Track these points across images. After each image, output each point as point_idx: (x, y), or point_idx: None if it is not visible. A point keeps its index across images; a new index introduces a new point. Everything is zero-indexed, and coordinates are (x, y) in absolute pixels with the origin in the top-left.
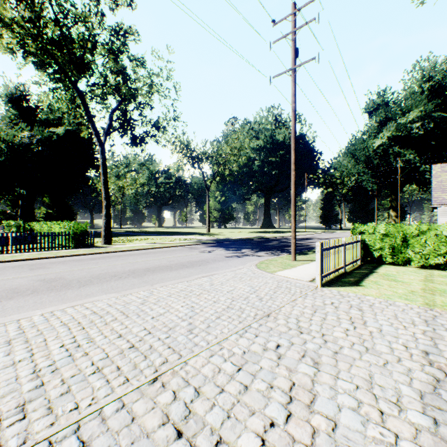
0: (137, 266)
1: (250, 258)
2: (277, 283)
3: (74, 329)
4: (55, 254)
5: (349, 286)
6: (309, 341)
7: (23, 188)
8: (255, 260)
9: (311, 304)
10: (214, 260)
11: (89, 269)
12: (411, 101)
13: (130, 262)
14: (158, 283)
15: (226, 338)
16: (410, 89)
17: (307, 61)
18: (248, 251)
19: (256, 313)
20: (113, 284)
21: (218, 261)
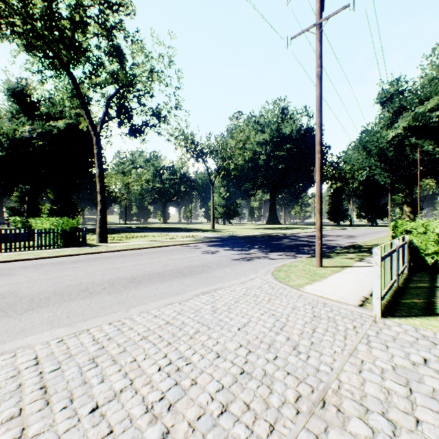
0: (122, 273)
1: (262, 261)
2: (312, 310)
3: None
4: (35, 255)
5: (424, 316)
6: None
7: (25, 184)
8: (268, 265)
9: (389, 365)
10: (218, 265)
11: (61, 277)
12: (430, 88)
13: (115, 267)
14: (138, 305)
15: None
16: (428, 76)
17: (338, 11)
18: (258, 251)
19: (298, 394)
20: (74, 307)
21: (223, 266)
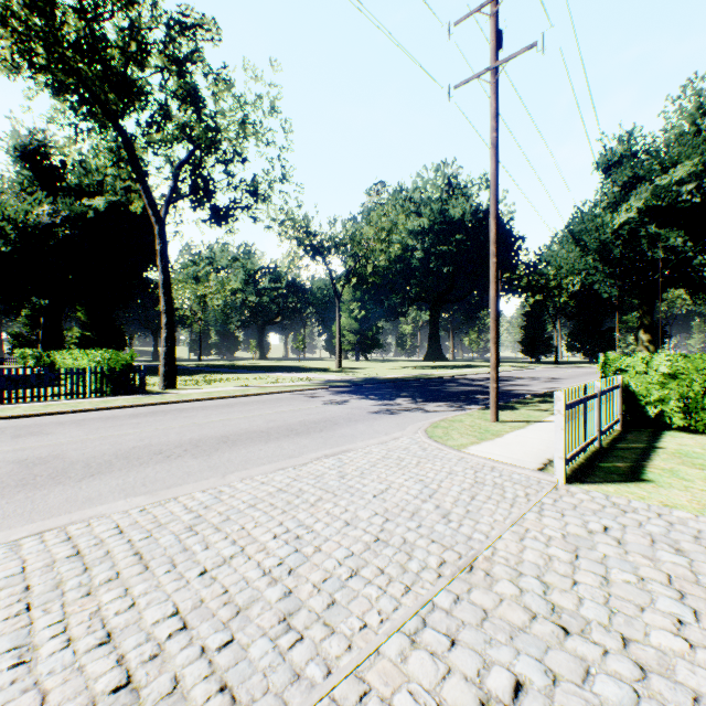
0: (208, 431)
1: (412, 415)
2: (474, 475)
3: (2, 612)
4: (72, 407)
5: (623, 482)
6: (596, 667)
7: (42, 297)
8: (422, 420)
9: (559, 533)
10: (348, 420)
11: (119, 436)
12: (678, 148)
13: (196, 424)
14: (238, 470)
15: (375, 649)
16: (676, 128)
17: (521, 51)
18: (408, 401)
19: (442, 560)
20: (149, 473)
21: (354, 422)
